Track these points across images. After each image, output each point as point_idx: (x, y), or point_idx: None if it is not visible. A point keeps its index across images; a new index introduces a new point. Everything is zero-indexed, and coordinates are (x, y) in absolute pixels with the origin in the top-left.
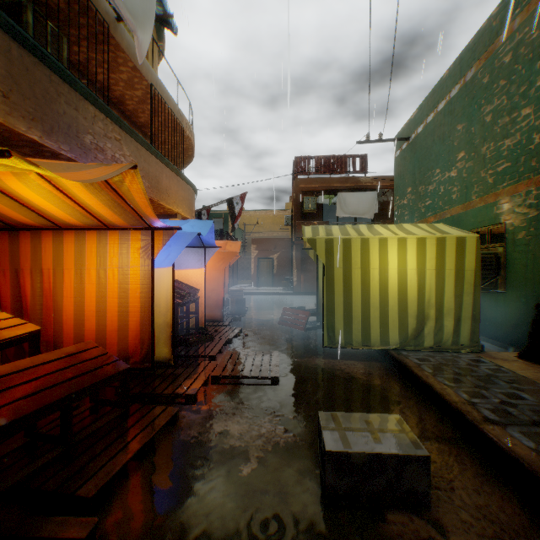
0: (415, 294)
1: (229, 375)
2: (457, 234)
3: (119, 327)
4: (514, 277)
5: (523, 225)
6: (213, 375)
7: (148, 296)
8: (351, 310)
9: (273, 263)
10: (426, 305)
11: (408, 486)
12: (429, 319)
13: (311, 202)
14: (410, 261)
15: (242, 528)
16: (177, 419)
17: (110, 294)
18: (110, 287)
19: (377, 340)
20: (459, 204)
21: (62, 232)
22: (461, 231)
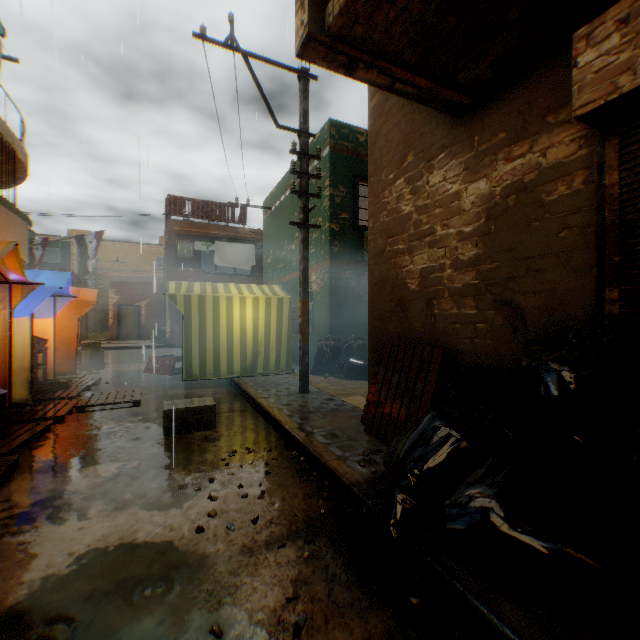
0: (252, 336)
1: (95, 404)
2: (279, 296)
3: None
4: (317, 324)
5: (320, 291)
6: (79, 406)
7: (7, 343)
8: (205, 350)
9: (141, 312)
10: (259, 344)
11: (206, 420)
12: (261, 353)
13: (187, 247)
14: (249, 313)
15: (114, 449)
16: (53, 430)
17: None
18: None
19: (225, 371)
20: (296, 271)
21: None
22: (284, 293)
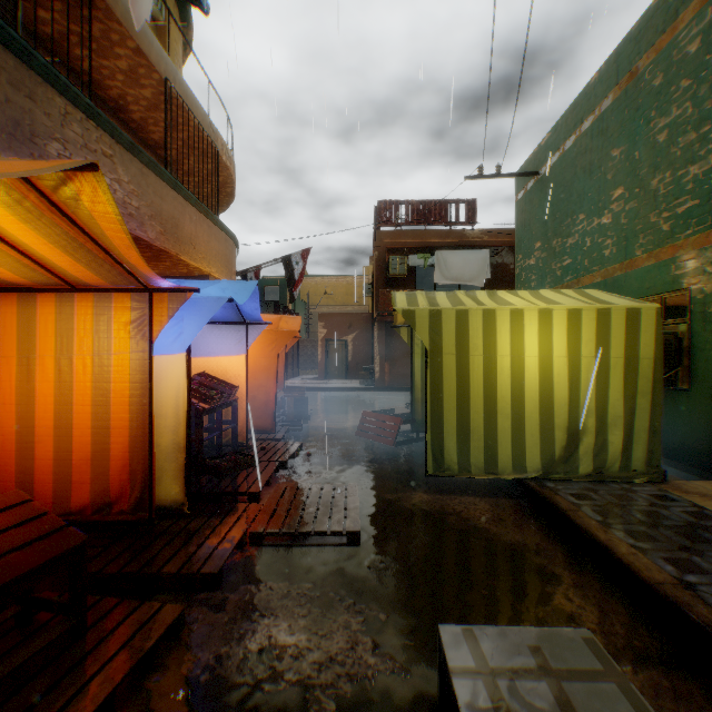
0: (565, 394)
1: (278, 529)
2: (628, 304)
3: (94, 454)
4: (705, 368)
5: None
6: (251, 532)
7: (144, 402)
8: (468, 418)
9: (348, 347)
10: (581, 410)
11: None
12: (587, 432)
13: (400, 263)
14: (557, 344)
15: None
16: (181, 626)
17: (78, 399)
18: (80, 387)
19: (508, 464)
20: (615, 263)
21: None
22: (629, 300)
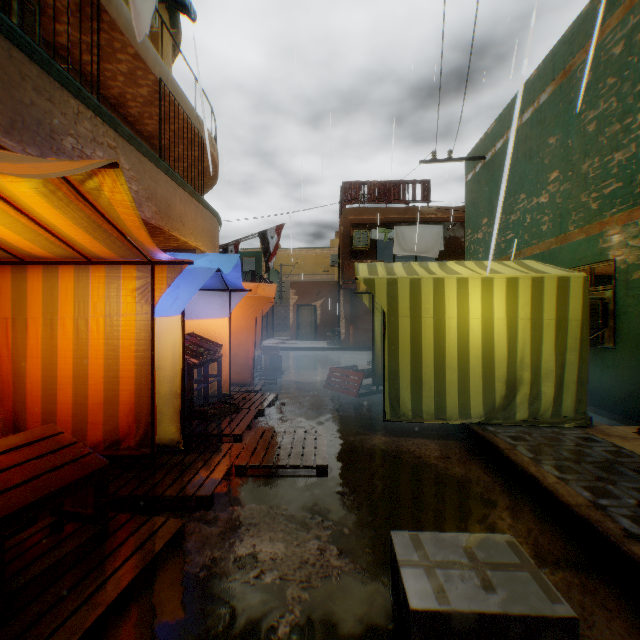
0: (504, 351)
1: (259, 463)
2: (559, 274)
3: (106, 399)
4: (627, 328)
5: None
6: (236, 465)
7: (147, 356)
8: (421, 372)
9: (316, 312)
10: (518, 365)
11: None
12: (523, 384)
13: (363, 237)
14: (497, 308)
15: None
16: (182, 536)
17: (93, 354)
18: (94, 343)
19: (455, 411)
20: (551, 237)
21: (26, 267)
22: (561, 270)
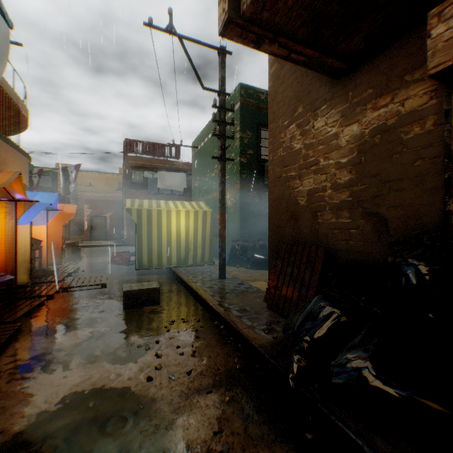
0: (184, 238)
1: (74, 286)
2: (204, 209)
3: None
4: (230, 229)
5: (233, 206)
6: (63, 287)
7: (14, 243)
8: (152, 248)
9: (107, 221)
10: (190, 243)
11: (153, 298)
12: (191, 250)
13: (139, 175)
14: (182, 222)
15: (88, 319)
16: (45, 304)
17: None
18: None
19: (166, 263)
20: (216, 192)
21: None
22: (207, 207)
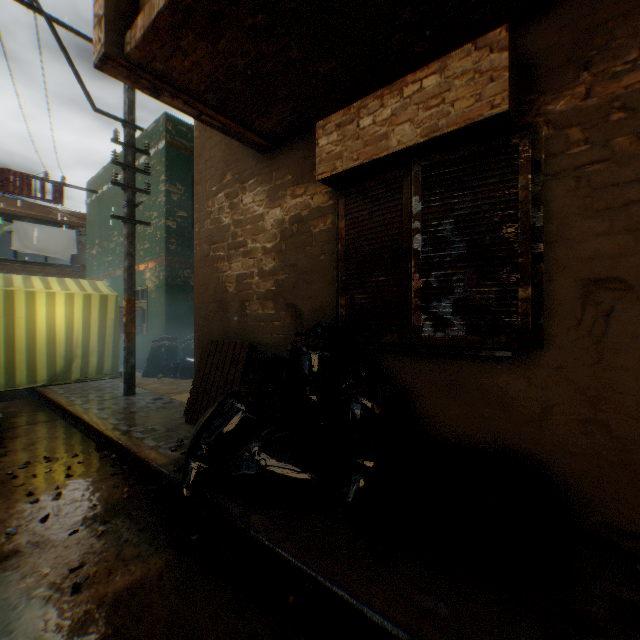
0: (65, 338)
1: None
2: (103, 293)
3: None
4: (152, 324)
5: (155, 289)
6: None
7: None
8: None
9: None
10: (76, 346)
11: None
12: (79, 357)
13: None
14: (61, 311)
15: None
16: None
17: None
18: None
19: (26, 380)
20: None
21: None
22: (111, 290)
